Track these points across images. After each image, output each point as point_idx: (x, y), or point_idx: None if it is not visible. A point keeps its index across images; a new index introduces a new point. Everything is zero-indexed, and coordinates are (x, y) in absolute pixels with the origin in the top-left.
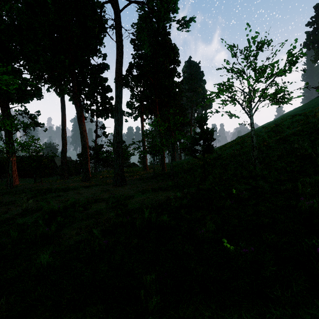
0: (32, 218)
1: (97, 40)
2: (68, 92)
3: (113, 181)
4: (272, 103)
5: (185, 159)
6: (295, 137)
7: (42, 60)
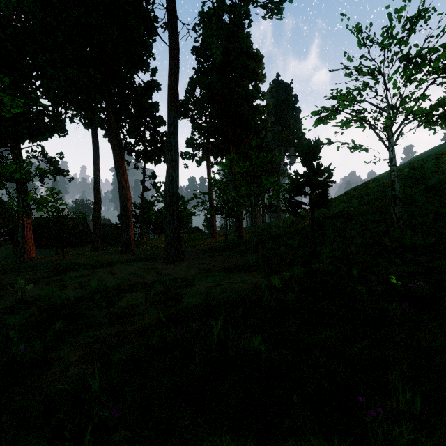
0: (23, 316)
1: (144, 47)
2: (101, 125)
3: (165, 254)
4: (428, 124)
5: (271, 222)
6: None
7: (61, 75)
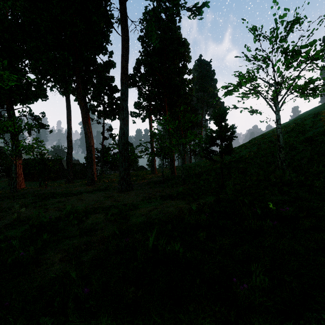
0: (19, 231)
1: (103, 36)
2: (72, 92)
3: (119, 186)
4: (303, 95)
5: (196, 162)
6: (324, 137)
7: (44, 57)
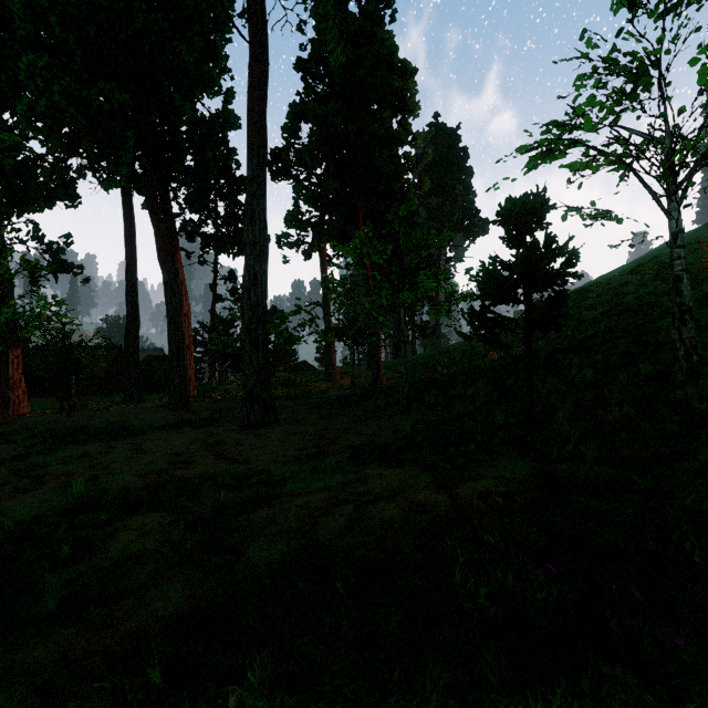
0: None
1: (211, 53)
2: (137, 187)
3: (242, 414)
4: None
5: (427, 353)
6: None
7: (57, 91)
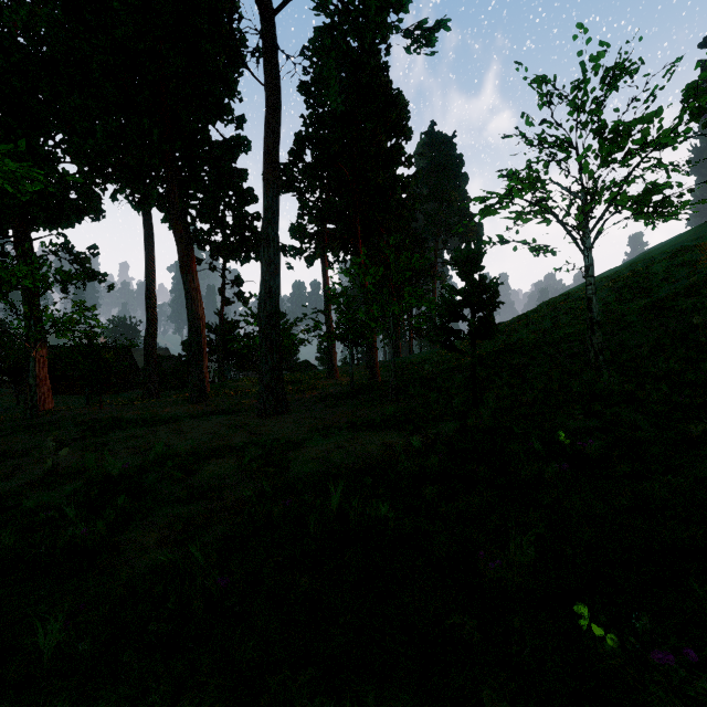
0: (62, 493)
1: (225, 84)
2: (158, 204)
3: (259, 404)
4: (640, 217)
5: (422, 352)
6: (688, 301)
7: (99, 130)
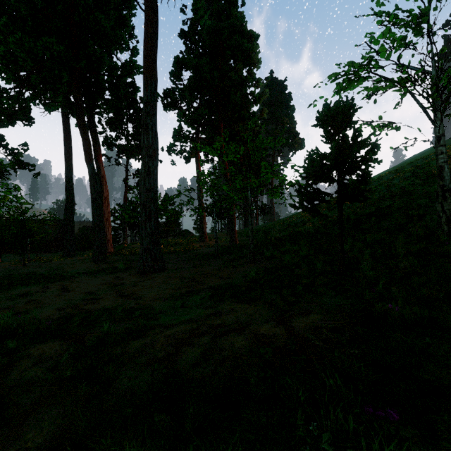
0: None
1: (122, 23)
2: (72, 111)
3: (139, 264)
4: None
5: (265, 224)
6: None
7: (12, 42)
